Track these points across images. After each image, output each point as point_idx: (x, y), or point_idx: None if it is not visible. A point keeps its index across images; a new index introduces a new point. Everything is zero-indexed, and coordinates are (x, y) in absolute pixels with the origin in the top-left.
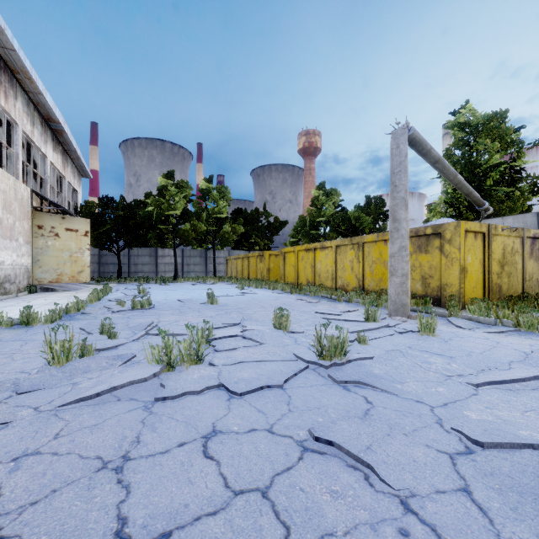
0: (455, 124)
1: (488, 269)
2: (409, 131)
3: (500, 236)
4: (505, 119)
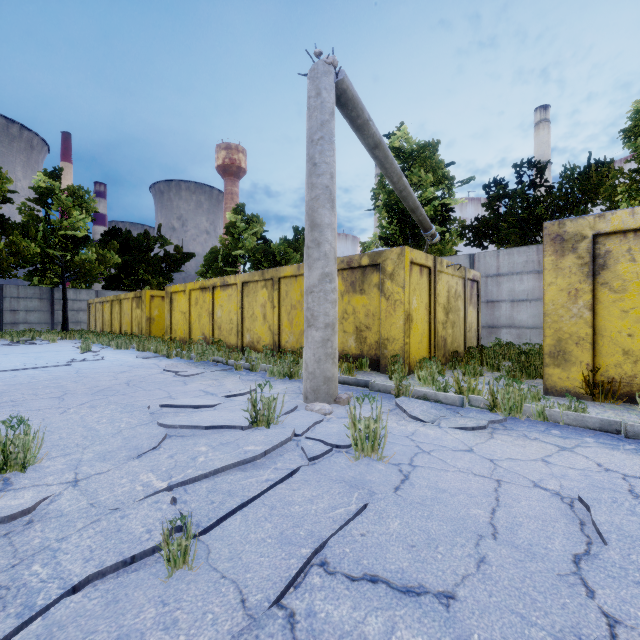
0: (390, 147)
1: (434, 317)
2: (338, 77)
3: (445, 274)
4: (437, 151)
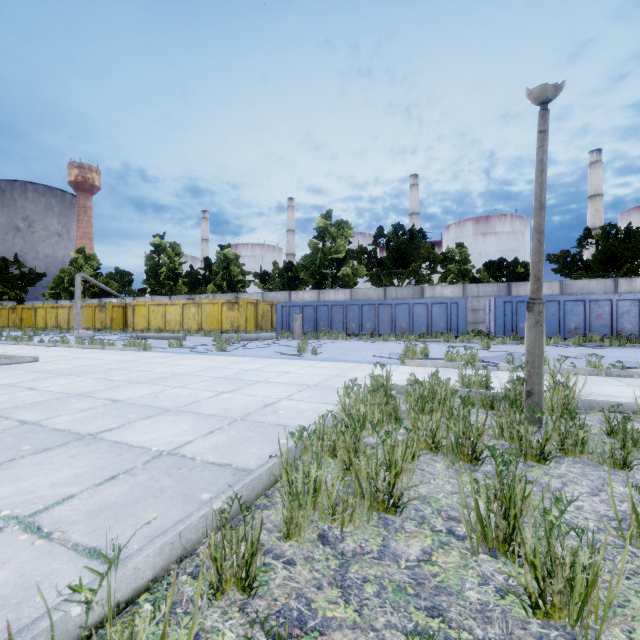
0: (153, 244)
1: (126, 319)
2: (83, 275)
3: None
4: (174, 248)
